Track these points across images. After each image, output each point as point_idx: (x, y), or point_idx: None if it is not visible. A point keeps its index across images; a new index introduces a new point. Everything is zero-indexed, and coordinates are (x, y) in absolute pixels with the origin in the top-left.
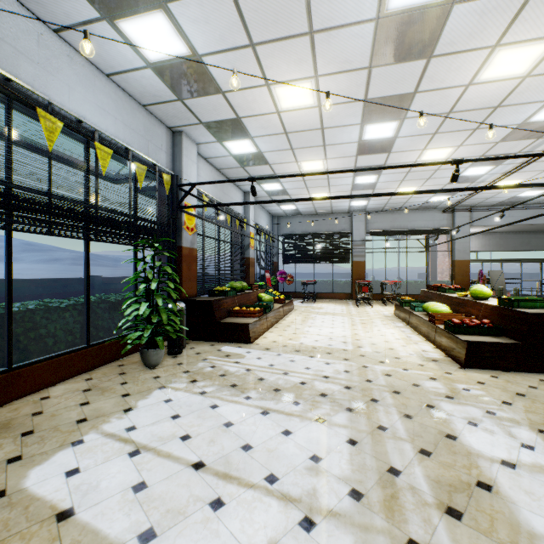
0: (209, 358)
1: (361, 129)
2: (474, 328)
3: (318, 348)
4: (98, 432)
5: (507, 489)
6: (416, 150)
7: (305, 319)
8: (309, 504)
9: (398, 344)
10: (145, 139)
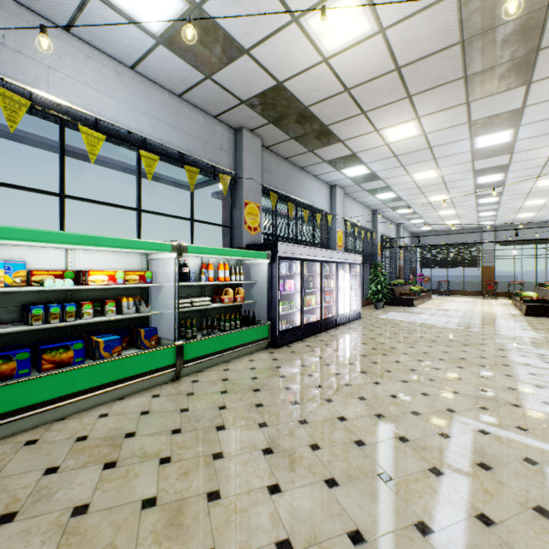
0: (398, 309)
1: (476, 201)
2: (535, 300)
3: (450, 310)
4: (383, 315)
5: (500, 324)
6: (518, 202)
7: (441, 302)
8: (447, 322)
9: (497, 311)
10: (366, 219)
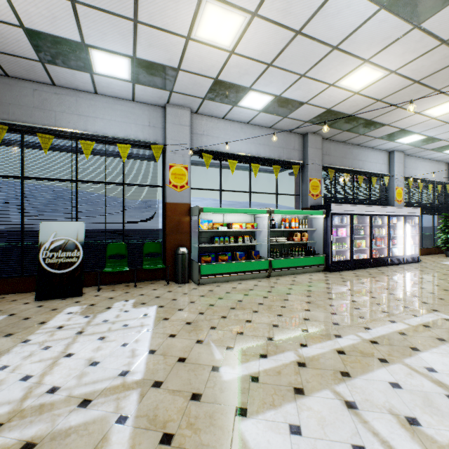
0: None
1: None
2: None
3: None
4: None
5: None
6: None
7: None
8: None
9: None
10: (437, 173)
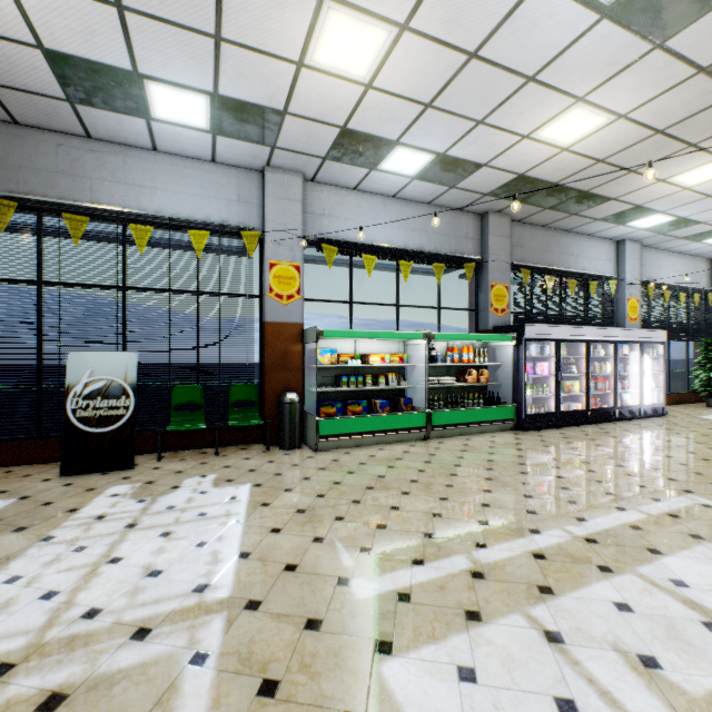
0: None
1: None
2: None
3: None
4: None
5: None
6: None
7: None
8: None
9: None
10: (693, 275)
